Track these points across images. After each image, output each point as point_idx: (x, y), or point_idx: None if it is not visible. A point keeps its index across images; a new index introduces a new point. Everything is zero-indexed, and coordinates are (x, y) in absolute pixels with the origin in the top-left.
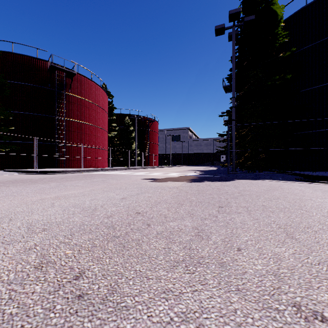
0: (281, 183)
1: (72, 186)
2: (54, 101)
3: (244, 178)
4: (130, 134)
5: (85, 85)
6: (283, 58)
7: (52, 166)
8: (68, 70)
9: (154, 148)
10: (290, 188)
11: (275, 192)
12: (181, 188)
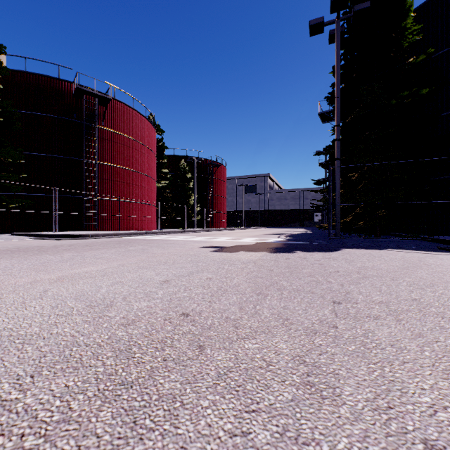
0: (419, 255)
1: (93, 259)
2: (81, 138)
3: (356, 246)
4: (187, 184)
5: (125, 115)
6: (414, 64)
7: (78, 228)
8: (101, 94)
9: (220, 203)
10: (441, 264)
11: (421, 272)
12: (261, 263)
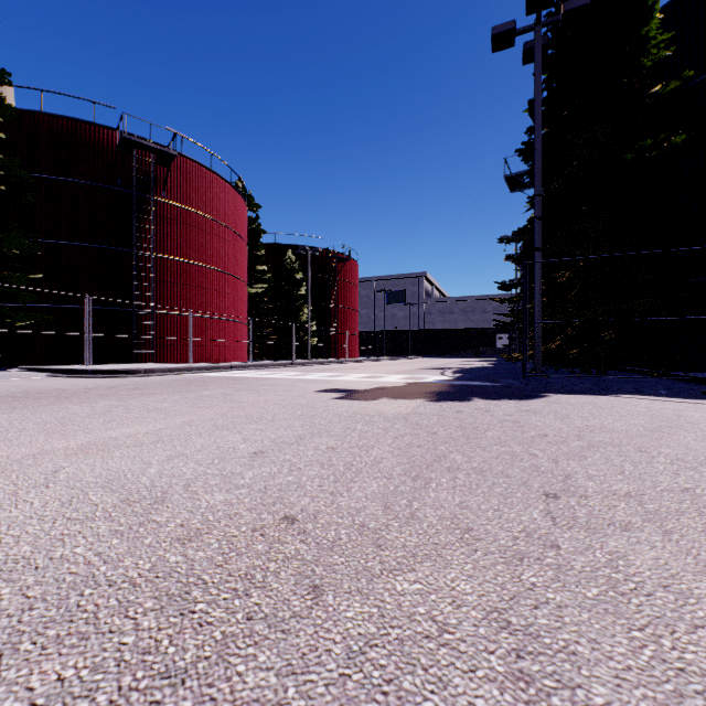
0: (675, 406)
1: (142, 412)
2: (129, 217)
3: (569, 390)
4: (297, 288)
5: (198, 181)
6: (662, 96)
7: (125, 359)
8: (160, 148)
9: (349, 320)
10: None
11: (684, 436)
12: (416, 419)
